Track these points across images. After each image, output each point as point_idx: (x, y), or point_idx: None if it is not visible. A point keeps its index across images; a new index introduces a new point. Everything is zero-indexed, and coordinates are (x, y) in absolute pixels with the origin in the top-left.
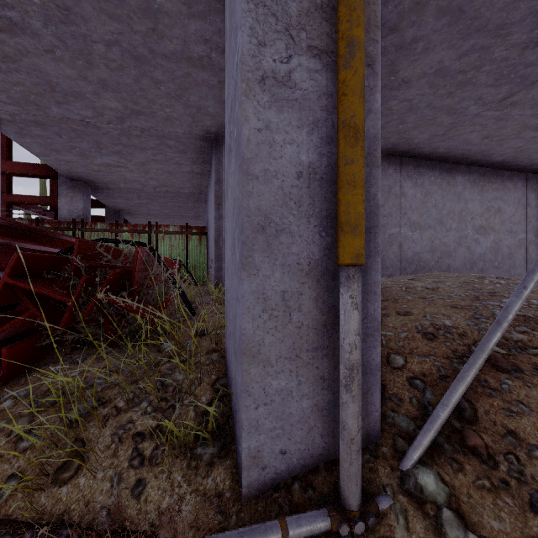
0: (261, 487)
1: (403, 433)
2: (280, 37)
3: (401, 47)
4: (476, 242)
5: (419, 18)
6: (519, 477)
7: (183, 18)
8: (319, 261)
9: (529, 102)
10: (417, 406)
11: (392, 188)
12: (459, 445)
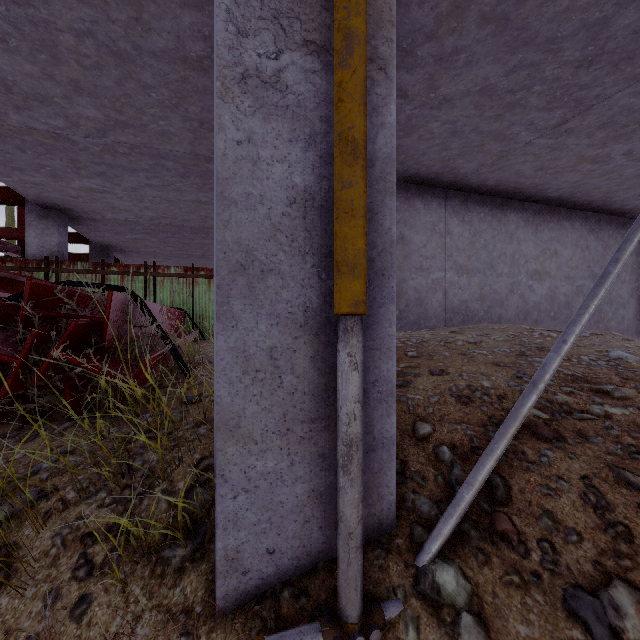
0: (242, 598)
1: (424, 519)
2: (266, 26)
3: (440, 58)
4: (530, 289)
5: (459, 25)
6: (553, 569)
7: (174, 6)
8: (318, 309)
9: (585, 131)
10: (443, 485)
11: (436, 226)
12: (487, 531)
